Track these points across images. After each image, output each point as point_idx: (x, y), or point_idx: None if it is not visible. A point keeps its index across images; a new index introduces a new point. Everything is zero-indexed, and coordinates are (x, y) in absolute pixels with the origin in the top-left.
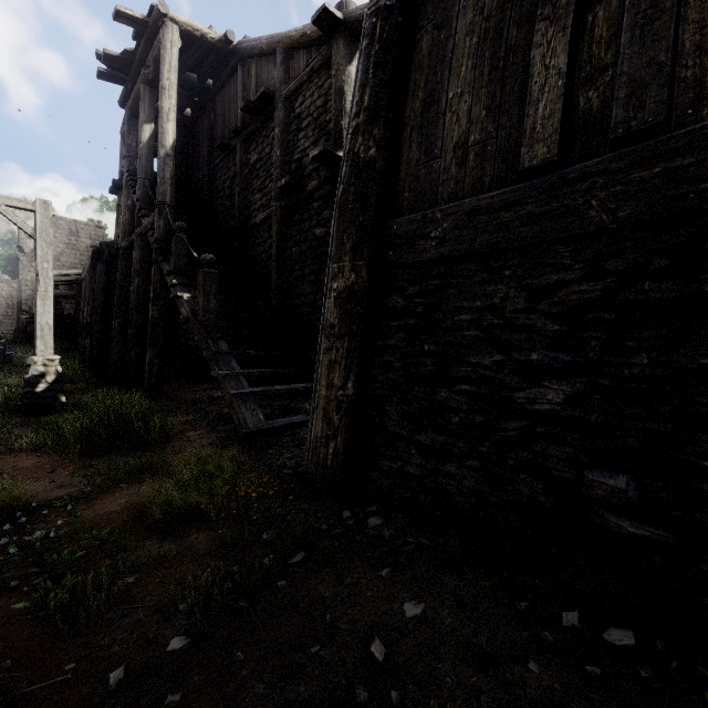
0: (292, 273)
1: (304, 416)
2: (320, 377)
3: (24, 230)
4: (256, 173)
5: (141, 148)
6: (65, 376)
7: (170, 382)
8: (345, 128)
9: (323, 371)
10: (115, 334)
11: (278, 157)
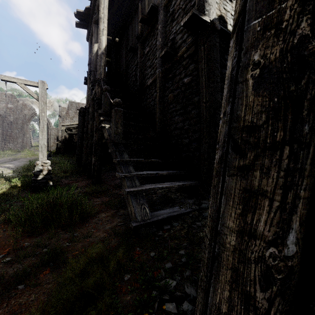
0: (168, 110)
1: (179, 208)
2: (223, 213)
3: (33, 96)
4: (148, 57)
5: (93, 56)
6: (63, 169)
7: (108, 173)
8: (206, 1)
9: (230, 204)
10: (84, 149)
11: (160, 42)
